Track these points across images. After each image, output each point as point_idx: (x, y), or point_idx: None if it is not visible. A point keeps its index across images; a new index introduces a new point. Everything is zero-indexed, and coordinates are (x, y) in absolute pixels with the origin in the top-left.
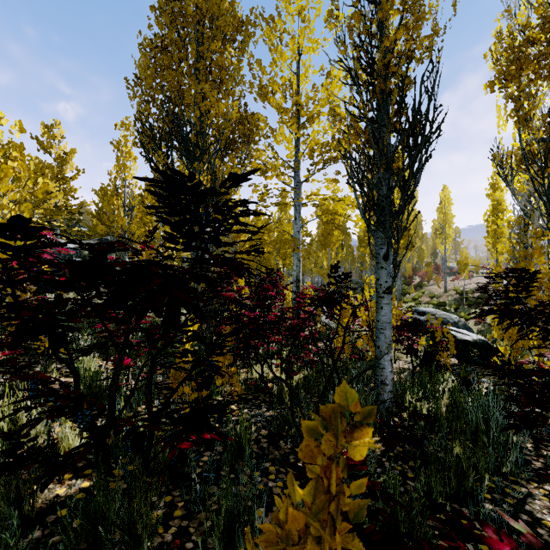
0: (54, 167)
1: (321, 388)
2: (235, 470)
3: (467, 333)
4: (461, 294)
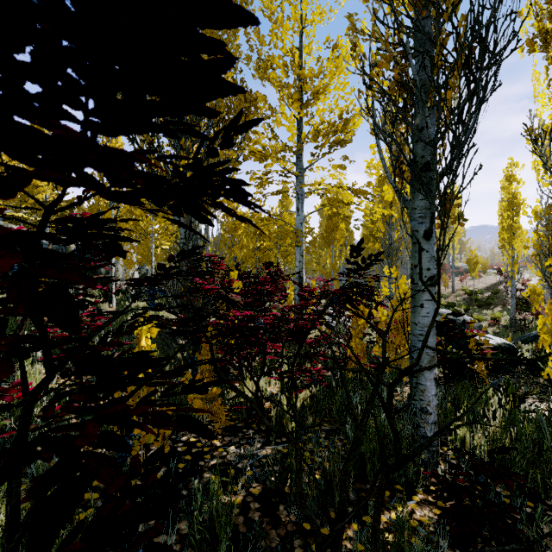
0: None
1: (333, 409)
2: None
3: (490, 337)
4: (470, 294)
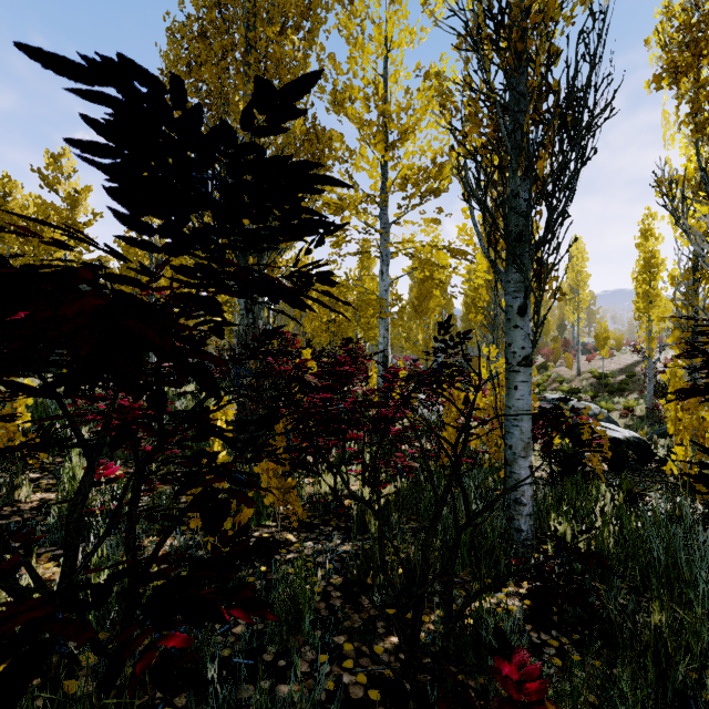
0: (63, 210)
1: (422, 507)
2: (286, 651)
3: (616, 429)
4: (600, 377)
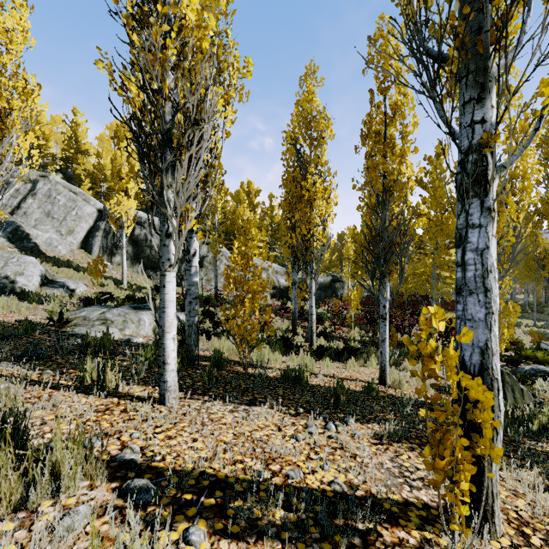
0: None
1: None
2: None
3: None
4: None
